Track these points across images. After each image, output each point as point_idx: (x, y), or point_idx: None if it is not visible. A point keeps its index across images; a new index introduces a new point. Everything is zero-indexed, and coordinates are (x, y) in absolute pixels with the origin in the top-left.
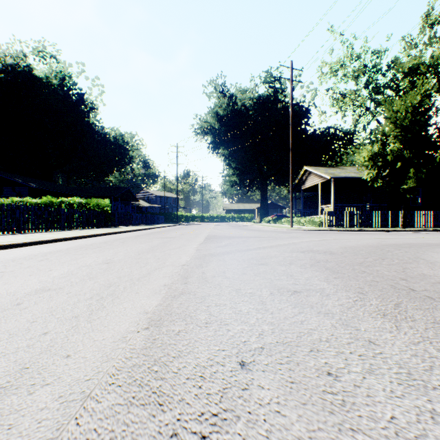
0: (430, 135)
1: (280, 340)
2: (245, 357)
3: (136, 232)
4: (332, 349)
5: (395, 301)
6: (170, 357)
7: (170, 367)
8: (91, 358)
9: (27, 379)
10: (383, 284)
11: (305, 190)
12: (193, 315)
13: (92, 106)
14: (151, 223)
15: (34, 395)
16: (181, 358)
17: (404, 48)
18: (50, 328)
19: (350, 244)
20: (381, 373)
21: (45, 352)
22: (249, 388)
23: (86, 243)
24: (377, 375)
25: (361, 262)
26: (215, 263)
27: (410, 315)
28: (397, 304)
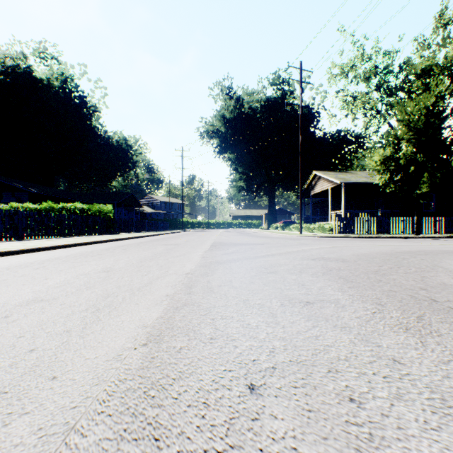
0: (444, 138)
1: (293, 359)
2: (254, 379)
3: (139, 238)
4: (352, 369)
5: (417, 313)
6: (169, 380)
7: (169, 391)
8: (79, 380)
9: (4, 407)
10: (403, 295)
11: (314, 196)
12: (197, 330)
13: (94, 109)
14: (155, 230)
15: (9, 427)
16: (182, 380)
17: (417, 49)
18: (38, 345)
19: (363, 251)
20: (411, 399)
21: (29, 373)
22: (260, 418)
23: (87, 250)
24: (406, 402)
25: (376, 270)
26: (221, 271)
27: (436, 329)
28: (419, 317)
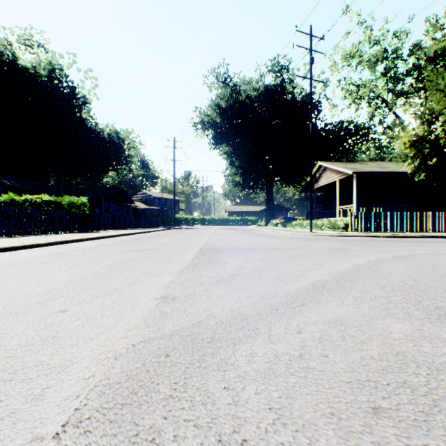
0: None
1: None
2: None
3: (111, 238)
4: None
5: None
6: None
7: None
8: None
9: None
10: None
11: (318, 190)
12: None
13: (84, 100)
14: (144, 227)
15: None
16: None
17: (427, 31)
18: None
19: None
20: None
21: None
22: None
23: None
24: None
25: None
26: None
27: None
28: None
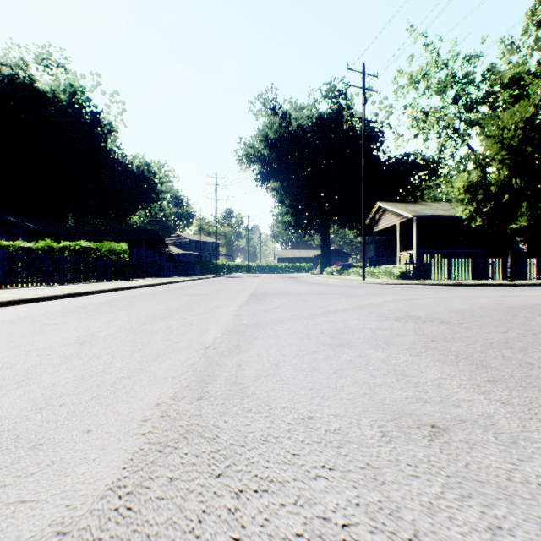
0: None
1: None
2: None
3: (159, 286)
4: None
5: None
6: None
7: None
8: None
9: None
10: None
11: (378, 233)
12: None
13: (110, 128)
14: (183, 275)
15: None
16: None
17: (503, 53)
18: None
19: (459, 305)
20: None
21: None
22: None
23: (80, 303)
24: None
25: (505, 340)
26: (262, 343)
27: None
28: None
